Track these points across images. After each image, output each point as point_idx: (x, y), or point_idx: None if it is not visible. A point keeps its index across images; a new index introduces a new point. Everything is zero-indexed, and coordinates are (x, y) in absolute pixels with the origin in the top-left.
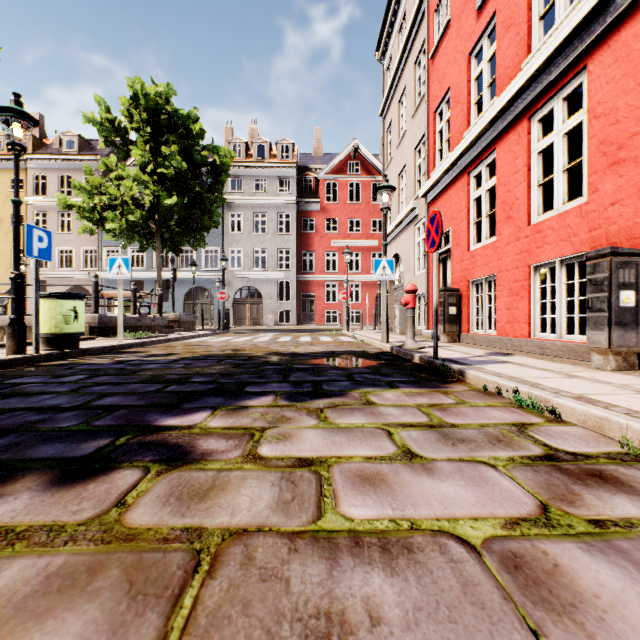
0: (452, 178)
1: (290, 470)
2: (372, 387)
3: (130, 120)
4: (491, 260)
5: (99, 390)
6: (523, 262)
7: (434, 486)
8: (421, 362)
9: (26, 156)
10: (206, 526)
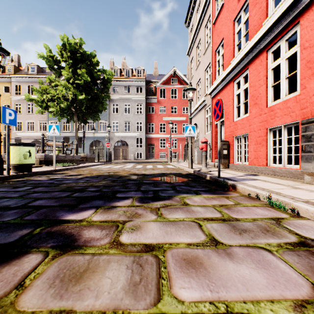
0: (225, 84)
1: (139, 254)
2: (186, 194)
3: (61, 56)
4: (246, 126)
5: (35, 196)
6: (263, 127)
7: (235, 269)
8: (210, 179)
9: (11, 75)
10: (76, 309)
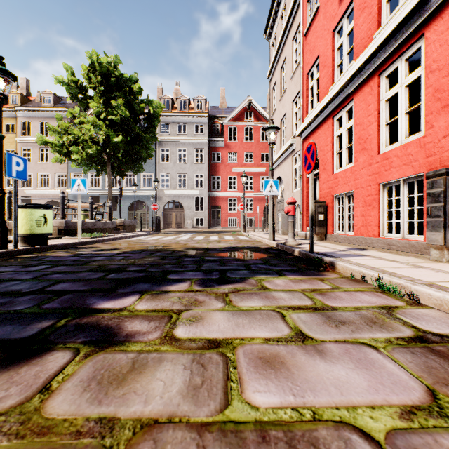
0: (320, 121)
1: (200, 352)
2: (265, 275)
3: (89, 81)
4: (350, 180)
5: (55, 277)
6: (374, 181)
7: (328, 369)
8: (300, 255)
9: (16, 108)
10: (119, 416)
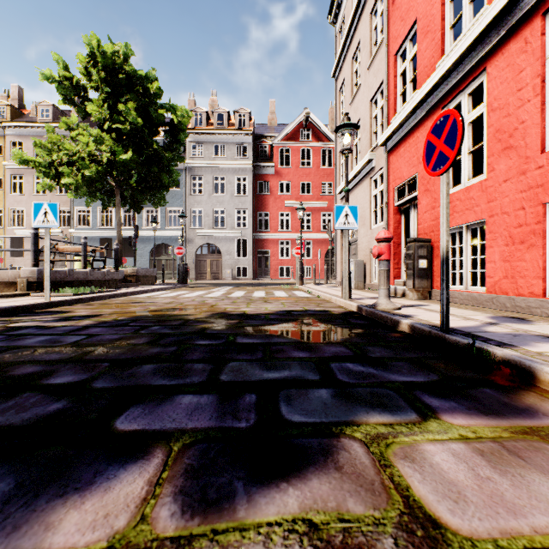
0: (420, 117)
1: None
2: (380, 412)
3: (88, 79)
4: (478, 203)
5: None
6: (533, 200)
7: None
8: (414, 333)
9: (4, 124)
10: None
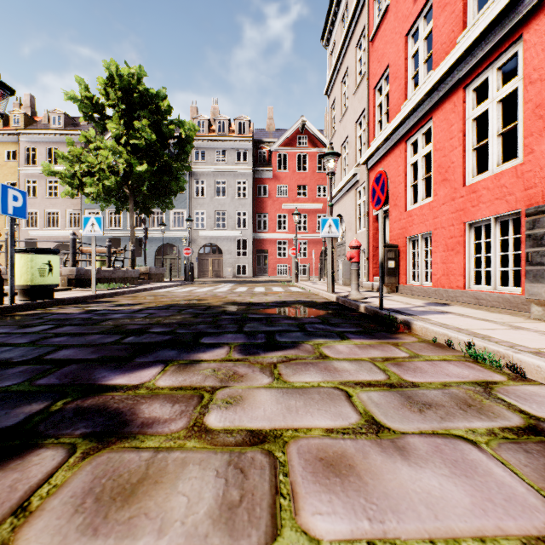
0: (391, 146)
1: (239, 450)
2: (324, 338)
3: (106, 98)
4: (427, 219)
5: (58, 342)
6: (458, 220)
7: (413, 477)
8: (366, 312)
9: (18, 131)
10: None
